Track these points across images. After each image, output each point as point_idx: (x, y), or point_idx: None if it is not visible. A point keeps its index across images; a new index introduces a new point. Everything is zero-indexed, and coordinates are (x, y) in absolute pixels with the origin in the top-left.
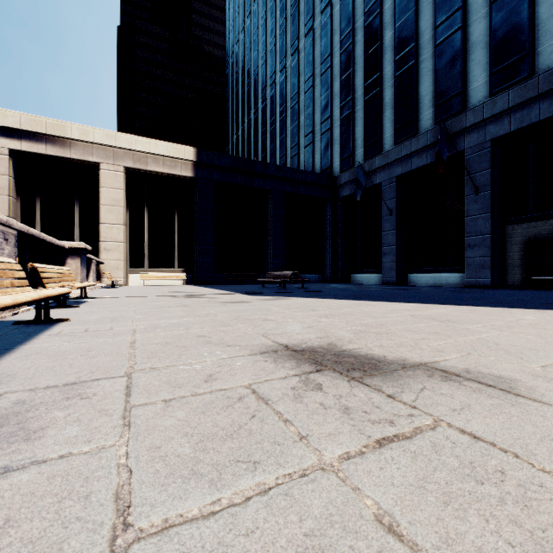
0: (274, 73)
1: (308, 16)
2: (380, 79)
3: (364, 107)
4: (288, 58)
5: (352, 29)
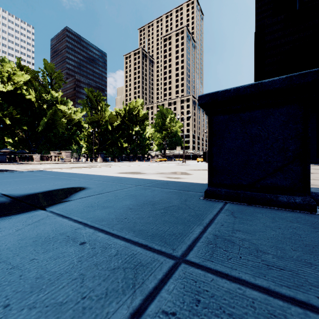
0: None
1: None
2: None
3: None
4: None
5: None
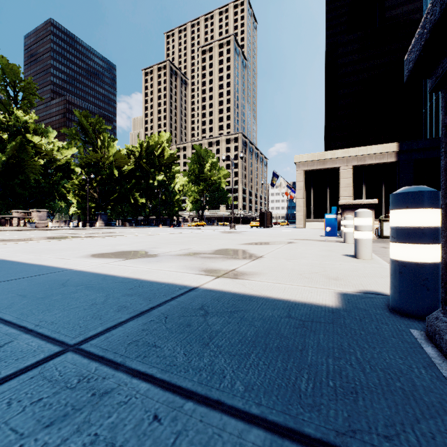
0: None
1: None
2: None
3: None
4: None
5: None
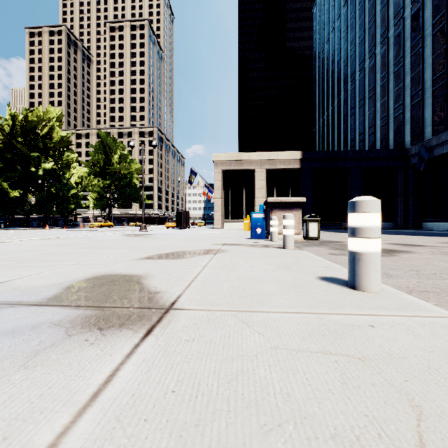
0: (354, 73)
1: (382, 29)
2: (446, 74)
3: (431, 96)
4: (365, 60)
5: (421, 37)
